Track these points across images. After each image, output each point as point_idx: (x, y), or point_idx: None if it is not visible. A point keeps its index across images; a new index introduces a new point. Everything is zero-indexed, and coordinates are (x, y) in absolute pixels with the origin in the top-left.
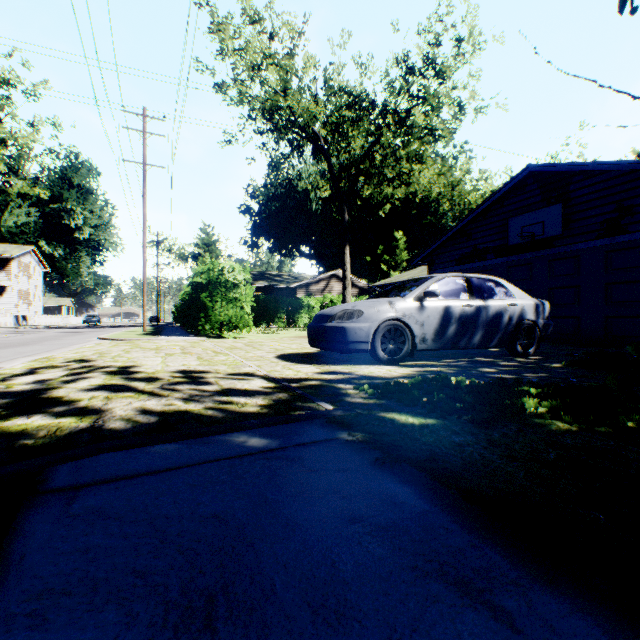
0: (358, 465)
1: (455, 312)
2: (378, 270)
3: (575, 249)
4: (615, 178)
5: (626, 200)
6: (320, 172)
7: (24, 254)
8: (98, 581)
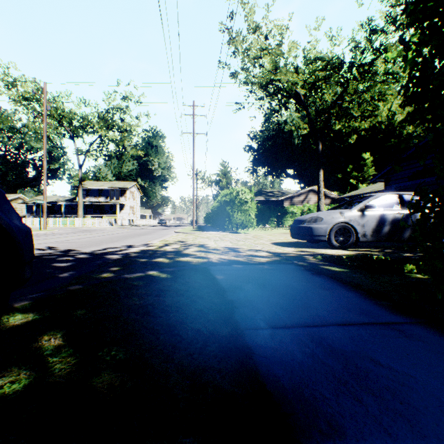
0: (304, 274)
1: (388, 218)
2: (347, 184)
3: None
4: None
5: None
6: (301, 116)
7: (132, 187)
8: (238, 280)
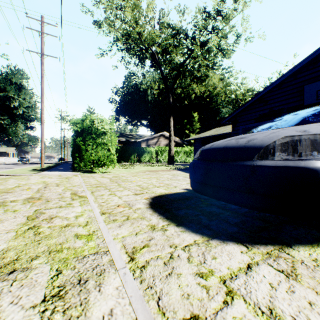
0: None
1: None
2: (184, 133)
3: None
4: None
5: None
6: (153, 80)
7: None
8: None
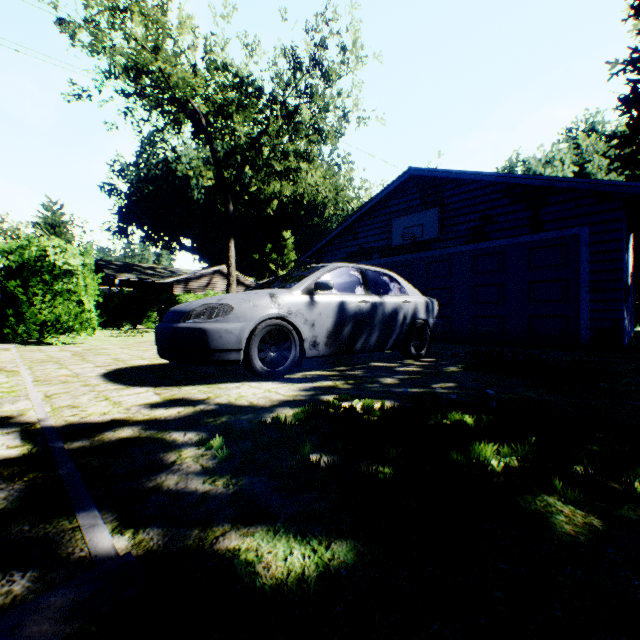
0: None
1: (351, 309)
2: (267, 269)
3: (448, 253)
4: (480, 189)
5: (488, 210)
6: (203, 158)
7: None
8: None
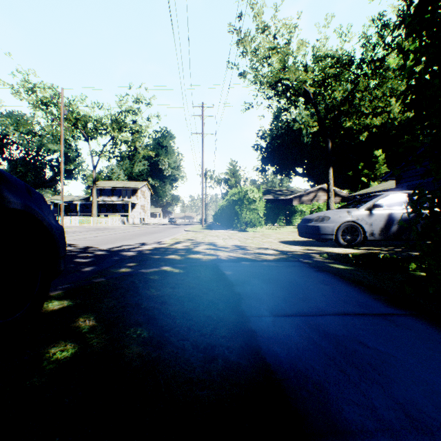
0: (308, 270)
1: (396, 217)
2: (358, 182)
3: None
4: None
5: None
6: (310, 114)
7: (143, 186)
8: (245, 276)
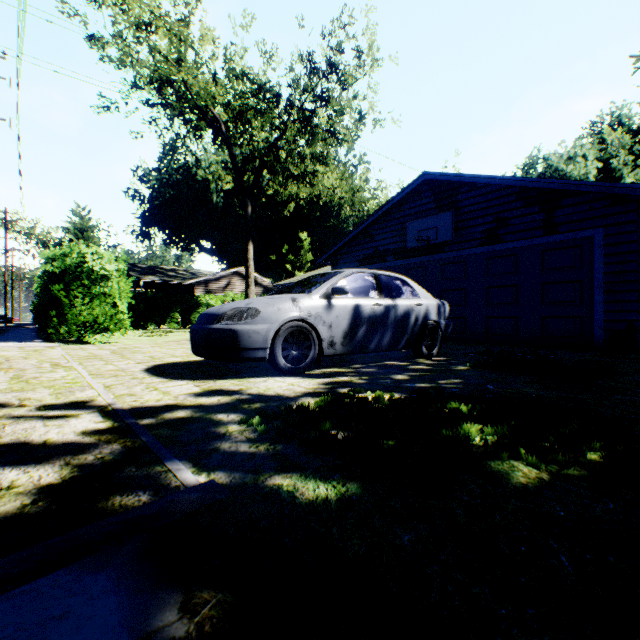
0: None
1: (365, 312)
2: (283, 270)
3: (462, 255)
4: (494, 192)
5: (502, 213)
6: (222, 162)
7: None
8: None
